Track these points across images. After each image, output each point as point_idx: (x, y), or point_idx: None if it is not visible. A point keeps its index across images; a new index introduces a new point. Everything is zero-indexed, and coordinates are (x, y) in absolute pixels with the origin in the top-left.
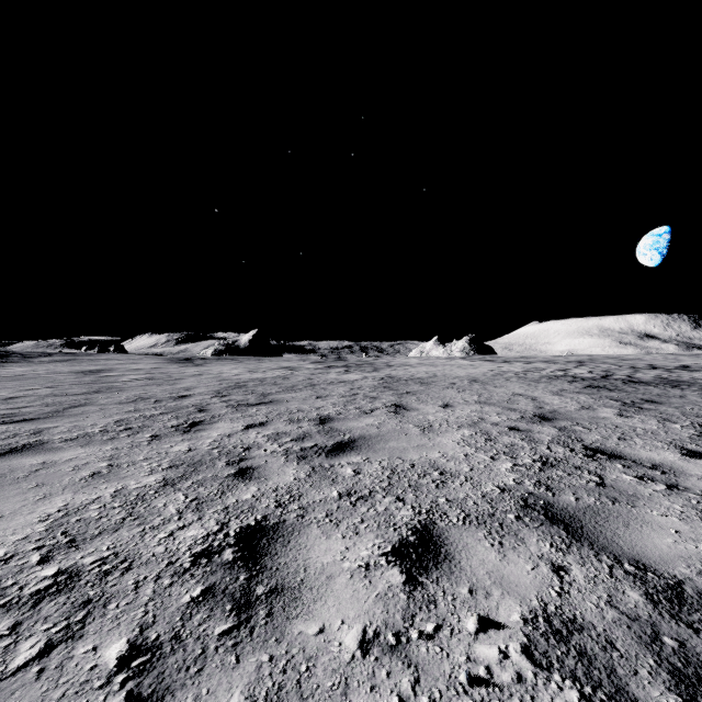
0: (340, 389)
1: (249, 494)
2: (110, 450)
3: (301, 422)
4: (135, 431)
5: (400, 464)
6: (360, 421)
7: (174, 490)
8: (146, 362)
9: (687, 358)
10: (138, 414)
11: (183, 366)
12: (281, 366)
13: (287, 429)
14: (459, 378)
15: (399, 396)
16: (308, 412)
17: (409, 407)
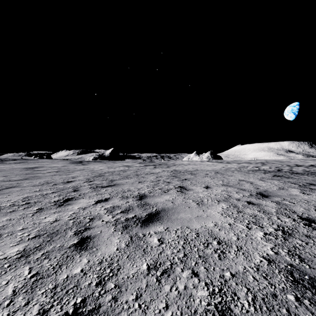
0: (151, 177)
1: (79, 267)
2: (4, 221)
3: (128, 198)
4: (30, 205)
5: (189, 233)
6: (161, 198)
7: (25, 263)
8: (60, 163)
9: (310, 161)
10: (39, 193)
11: (77, 165)
12: (123, 165)
13: (120, 203)
14: (209, 171)
15: (181, 181)
16: (133, 192)
17: (188, 188)
